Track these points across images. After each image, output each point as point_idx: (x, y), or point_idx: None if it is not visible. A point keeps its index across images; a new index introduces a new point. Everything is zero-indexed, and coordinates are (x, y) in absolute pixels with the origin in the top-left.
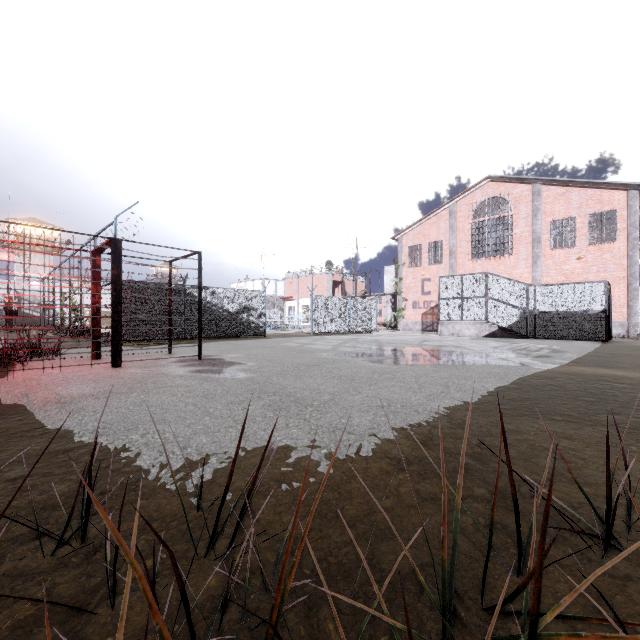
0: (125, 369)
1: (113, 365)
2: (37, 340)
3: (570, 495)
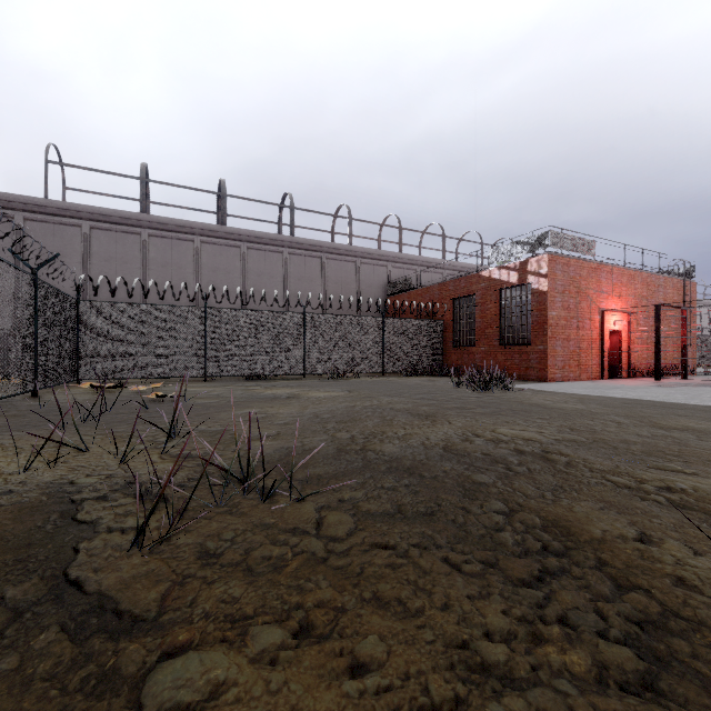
0: (653, 381)
1: (655, 379)
2: (670, 366)
3: (524, 392)
